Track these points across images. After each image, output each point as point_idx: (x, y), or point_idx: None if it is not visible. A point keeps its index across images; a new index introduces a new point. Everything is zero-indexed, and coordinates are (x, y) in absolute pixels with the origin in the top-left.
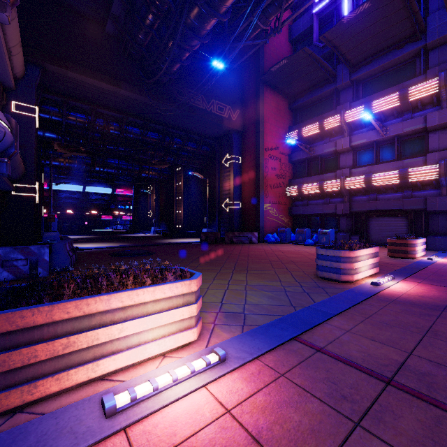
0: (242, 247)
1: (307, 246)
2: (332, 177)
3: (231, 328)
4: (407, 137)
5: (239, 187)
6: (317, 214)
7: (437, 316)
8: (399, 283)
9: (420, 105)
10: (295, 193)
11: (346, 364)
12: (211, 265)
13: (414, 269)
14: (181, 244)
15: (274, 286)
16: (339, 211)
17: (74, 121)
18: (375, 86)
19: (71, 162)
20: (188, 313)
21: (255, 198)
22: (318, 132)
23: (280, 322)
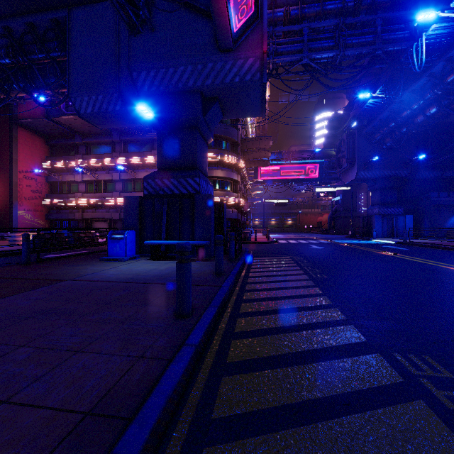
0: None
1: None
2: (73, 196)
3: None
4: (109, 182)
5: None
6: (66, 219)
7: None
8: None
9: (112, 168)
10: (49, 204)
11: None
12: None
13: None
14: None
15: None
16: (77, 218)
17: None
18: (96, 150)
19: None
20: None
21: (9, 206)
22: (65, 167)
23: None
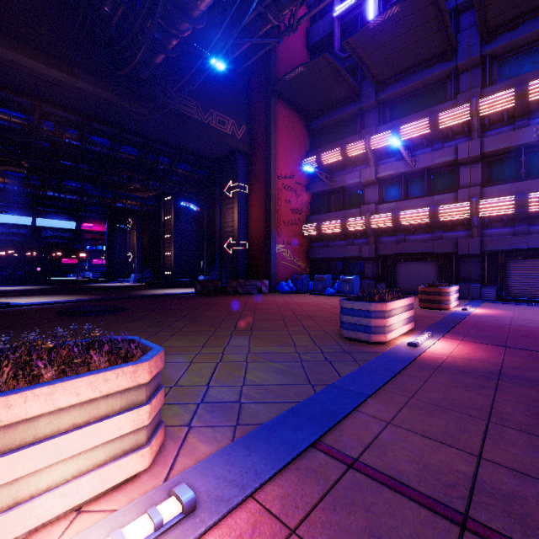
0: (248, 299)
1: (328, 296)
2: (356, 213)
3: (216, 433)
4: (437, 170)
5: (246, 223)
6: (339, 258)
7: (494, 387)
8: (438, 341)
9: (451, 134)
10: (313, 232)
11: (394, 492)
12: (204, 324)
13: (451, 322)
14: (168, 295)
15: (286, 354)
16: (364, 254)
17: (6, 122)
18: (403, 110)
19: (8, 182)
20: (132, 424)
21: (265, 237)
22: (340, 159)
23: (293, 415)
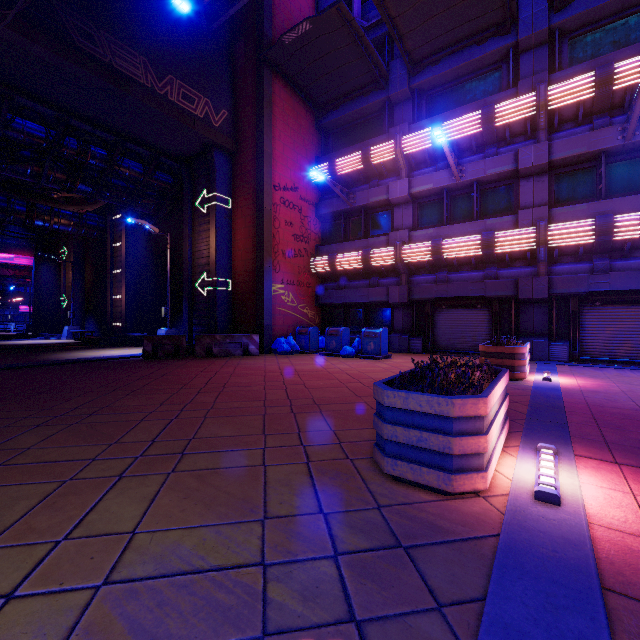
0: (223, 365)
1: (345, 358)
2: (383, 242)
3: None
4: (490, 185)
5: (228, 252)
6: (359, 304)
7: None
8: (581, 472)
9: (509, 136)
10: (324, 267)
11: None
12: (88, 435)
13: (553, 409)
14: (95, 361)
15: (225, 577)
16: (393, 298)
17: None
18: (445, 103)
19: None
20: None
21: (256, 273)
22: (362, 168)
23: None
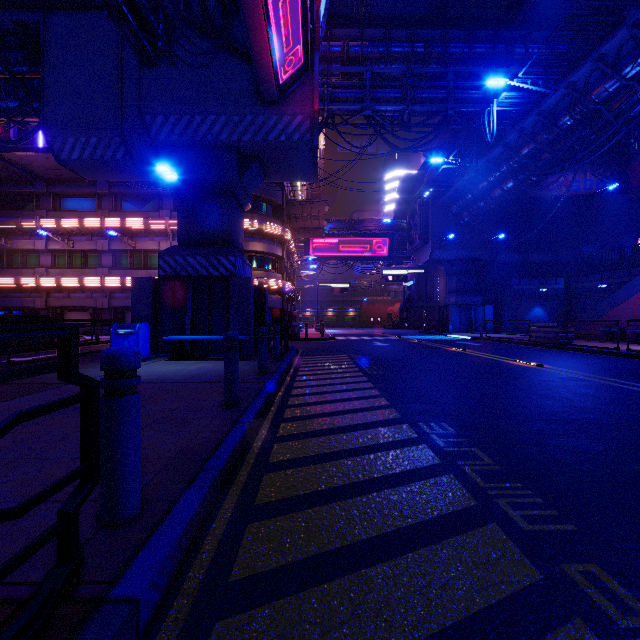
0: None
1: None
2: (32, 273)
3: None
4: (91, 253)
5: None
6: (18, 308)
7: None
8: None
9: (97, 232)
10: None
11: None
12: None
13: None
14: None
15: None
16: (38, 305)
17: None
18: (71, 204)
19: None
20: None
21: None
22: (17, 227)
23: None
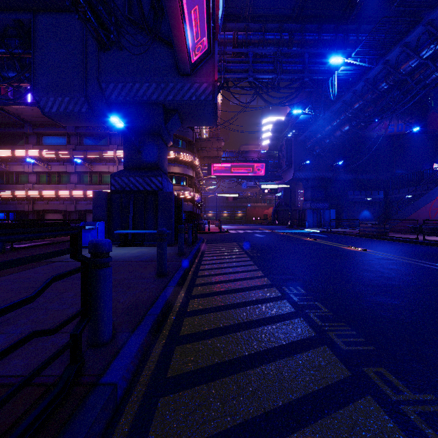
0: None
1: None
2: (23, 187)
3: None
4: (63, 174)
5: None
6: (13, 211)
7: None
8: None
9: (67, 160)
10: None
11: None
12: None
13: None
14: None
15: None
16: (27, 209)
17: None
18: (49, 141)
19: None
20: None
21: None
22: (13, 156)
23: None
